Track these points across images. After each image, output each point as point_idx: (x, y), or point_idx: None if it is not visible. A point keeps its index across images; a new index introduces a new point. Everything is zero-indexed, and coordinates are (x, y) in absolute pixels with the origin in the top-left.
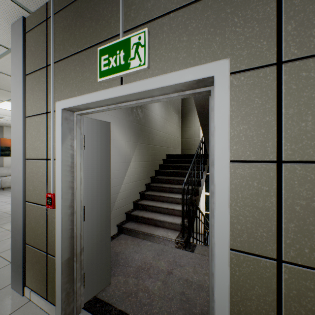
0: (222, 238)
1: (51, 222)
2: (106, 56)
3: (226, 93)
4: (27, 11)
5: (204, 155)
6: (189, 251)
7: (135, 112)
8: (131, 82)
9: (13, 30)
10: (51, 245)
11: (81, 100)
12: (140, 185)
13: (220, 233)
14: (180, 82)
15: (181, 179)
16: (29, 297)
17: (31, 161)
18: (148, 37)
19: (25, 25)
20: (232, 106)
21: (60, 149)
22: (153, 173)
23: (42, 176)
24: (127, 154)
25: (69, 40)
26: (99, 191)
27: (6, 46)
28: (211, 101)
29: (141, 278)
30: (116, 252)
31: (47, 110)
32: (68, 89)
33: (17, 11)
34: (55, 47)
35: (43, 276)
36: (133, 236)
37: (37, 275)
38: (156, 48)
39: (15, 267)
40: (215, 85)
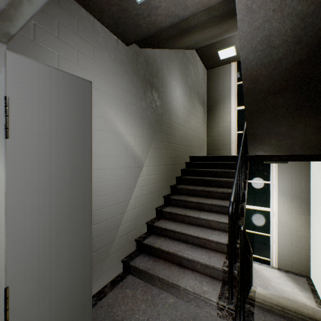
0: None
1: None
2: None
3: None
4: None
5: (245, 156)
6: None
7: (149, 97)
8: None
9: None
10: None
11: None
12: (156, 198)
13: None
14: None
15: (215, 190)
16: None
17: None
18: None
19: None
20: None
21: None
22: (174, 181)
23: None
24: (138, 155)
25: None
26: (60, 237)
27: None
28: None
29: None
30: None
31: None
32: None
33: None
34: None
35: None
36: (145, 281)
37: None
38: None
39: None
40: None
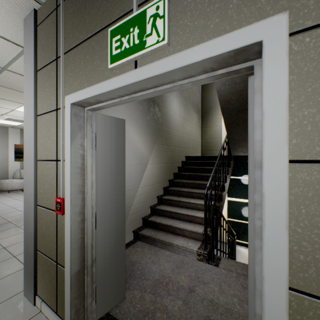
0: (275, 272)
1: (61, 229)
2: (117, 37)
3: (283, 63)
4: (38, 2)
5: (228, 156)
6: (213, 265)
7: (152, 111)
8: (147, 64)
9: (25, 25)
10: (61, 254)
11: (91, 91)
12: (157, 189)
13: (272, 264)
14: (212, 55)
15: (202, 183)
16: (40, 308)
17: (42, 162)
18: (168, 5)
19: (37, 18)
20: (290, 81)
21: (69, 149)
22: (172, 177)
23: (52, 179)
24: (144, 156)
25: (79, 26)
26: (113, 195)
27: (21, 44)
28: (254, 80)
29: (158, 295)
30: (132, 262)
31: (56, 107)
32: (78, 81)
33: (28, 3)
34: (65, 37)
35: (53, 287)
36: (150, 244)
37: (48, 285)
38: (178, 18)
39: (28, 273)
40: (264, 53)
